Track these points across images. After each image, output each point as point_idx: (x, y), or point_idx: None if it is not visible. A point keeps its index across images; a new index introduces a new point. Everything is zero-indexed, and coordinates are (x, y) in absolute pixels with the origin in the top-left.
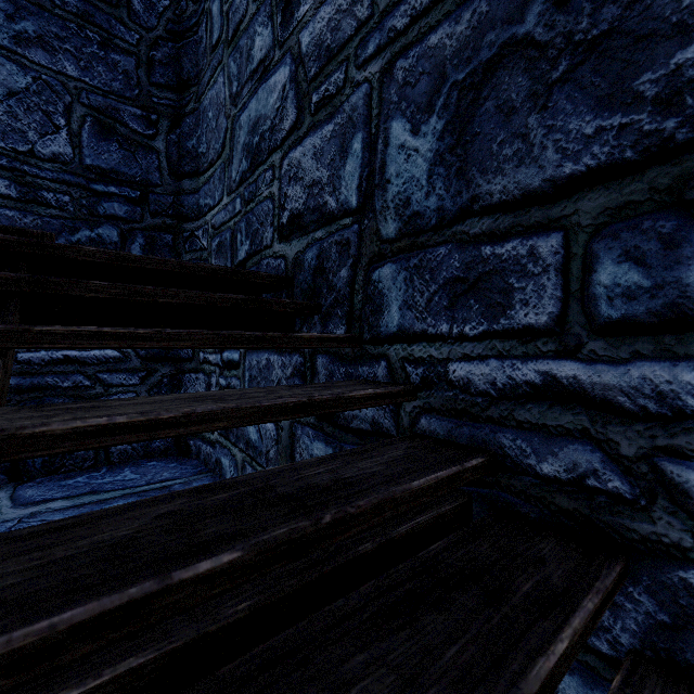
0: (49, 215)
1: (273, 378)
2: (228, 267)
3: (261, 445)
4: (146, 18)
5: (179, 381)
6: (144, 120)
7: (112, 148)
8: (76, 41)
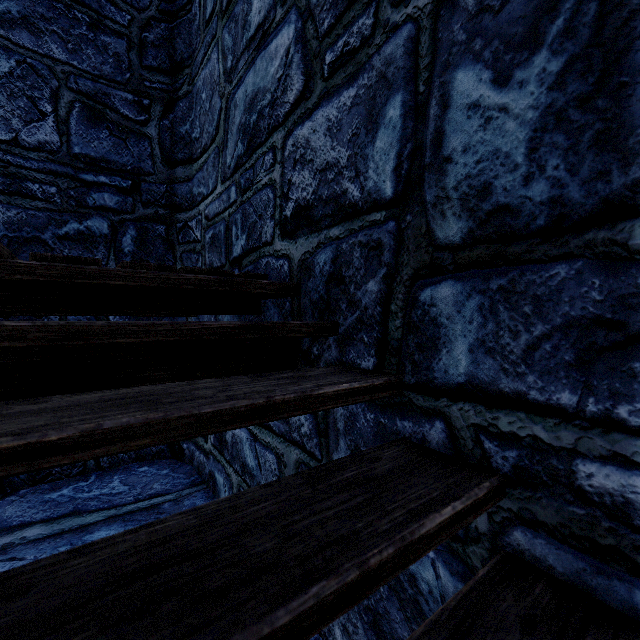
0: (34, 207)
1: None
2: (220, 270)
3: (260, 475)
4: None
5: None
6: (136, 106)
7: (102, 135)
8: (63, 22)
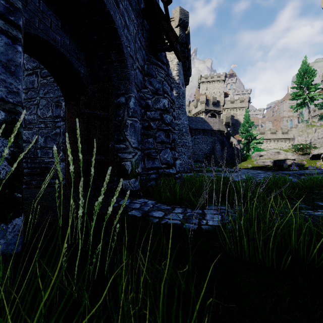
0: None
1: None
2: None
3: None
4: None
5: None
6: None
7: None
8: None
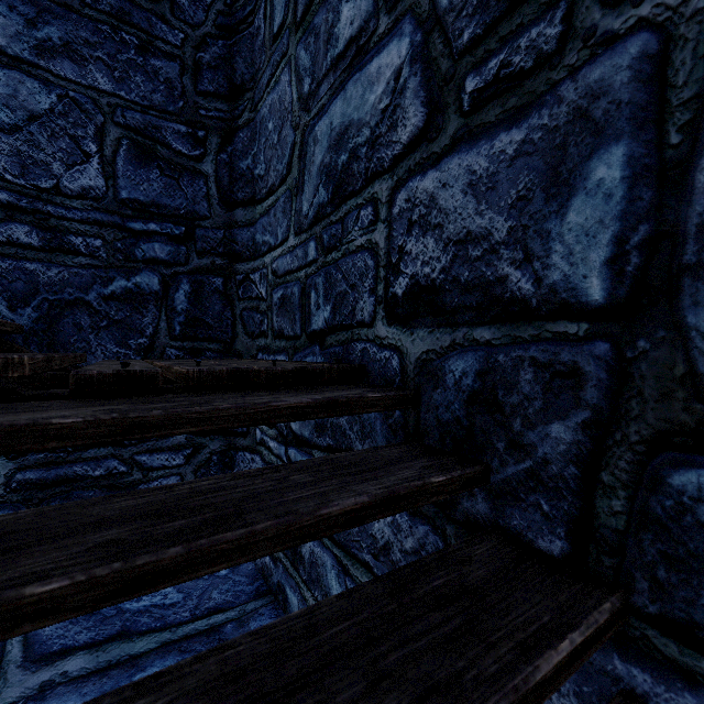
0: (77, 264)
1: (375, 535)
2: (308, 368)
3: None
4: (192, 13)
5: (231, 458)
6: (190, 139)
7: (152, 175)
8: (109, 47)
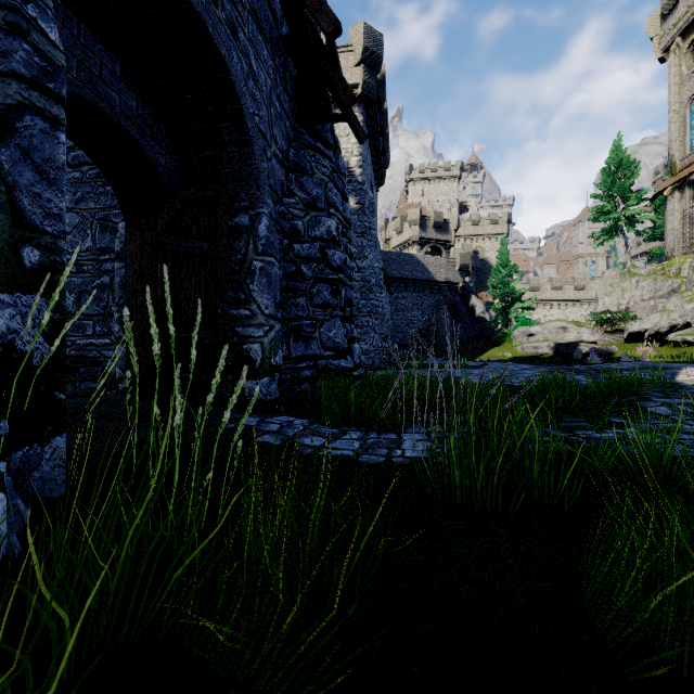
0: None
1: None
2: None
3: None
4: None
5: None
6: None
7: None
8: None
